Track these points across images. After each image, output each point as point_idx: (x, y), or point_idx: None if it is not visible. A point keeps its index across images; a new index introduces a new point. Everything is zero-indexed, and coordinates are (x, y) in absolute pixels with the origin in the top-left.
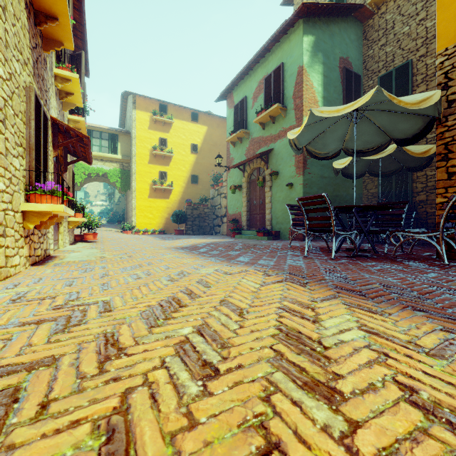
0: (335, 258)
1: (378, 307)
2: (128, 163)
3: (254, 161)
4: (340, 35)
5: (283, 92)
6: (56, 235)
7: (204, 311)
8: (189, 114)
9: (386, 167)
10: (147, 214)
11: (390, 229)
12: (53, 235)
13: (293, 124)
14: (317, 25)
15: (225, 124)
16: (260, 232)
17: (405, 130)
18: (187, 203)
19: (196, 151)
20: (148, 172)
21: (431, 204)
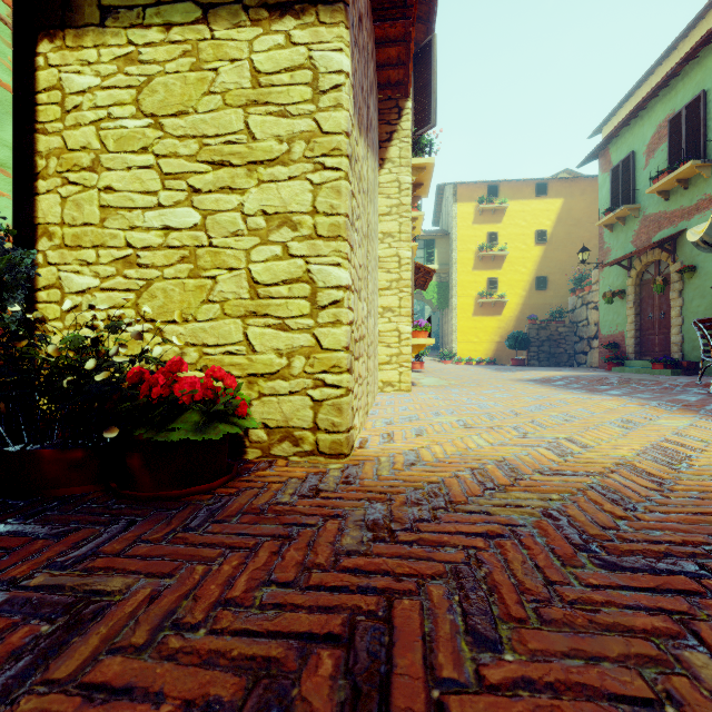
0: None
1: None
2: (446, 273)
3: (649, 251)
4: None
5: (706, 137)
6: None
7: (565, 411)
8: (531, 188)
9: None
10: (470, 338)
11: None
12: None
13: None
14: None
15: (597, 186)
16: (657, 363)
17: None
18: (529, 320)
19: (543, 240)
20: (472, 281)
21: None
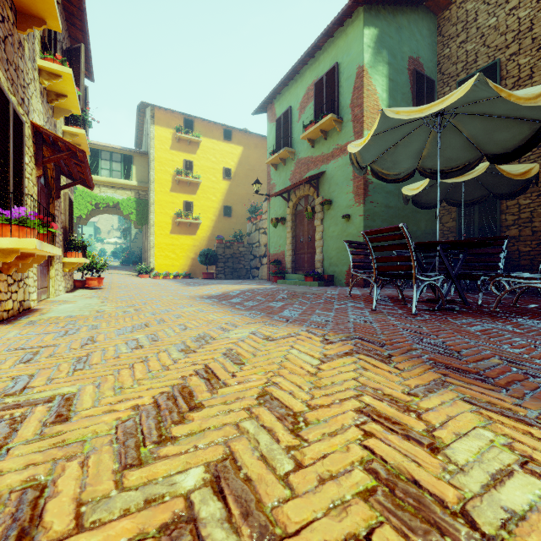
0: (416, 314)
1: (526, 408)
2: (145, 191)
3: (301, 187)
4: (410, 29)
5: (338, 100)
6: (45, 280)
7: (231, 419)
8: (220, 131)
9: (469, 194)
10: (168, 254)
11: (484, 272)
12: (36, 281)
13: (350, 140)
14: (381, 15)
15: (265, 144)
16: (309, 276)
17: (504, 142)
18: (217, 240)
19: (229, 177)
20: (170, 201)
21: (525, 240)
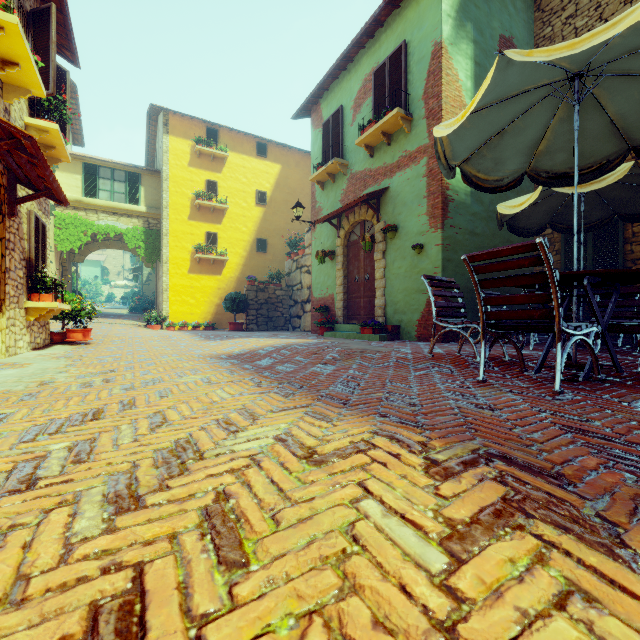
0: (562, 392)
1: None
2: (157, 219)
3: (356, 210)
4: None
5: (407, 90)
6: None
7: None
8: (252, 145)
9: (585, 216)
10: (186, 299)
11: (638, 322)
12: None
13: (423, 143)
14: None
15: (308, 162)
16: (367, 327)
17: None
18: (248, 281)
19: (263, 202)
20: (188, 232)
21: None
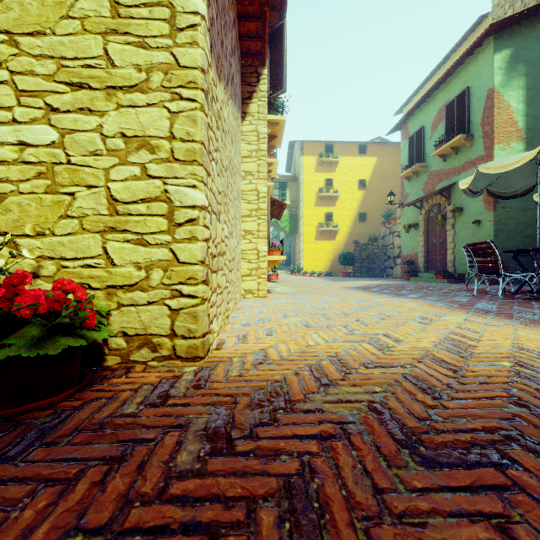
0: (501, 297)
1: (490, 317)
2: (296, 208)
3: (433, 197)
4: None
5: (469, 119)
6: None
7: (380, 311)
8: (356, 148)
9: None
10: (313, 257)
11: None
12: None
13: (481, 154)
14: (516, 33)
15: (399, 150)
16: (439, 275)
17: None
18: (354, 244)
19: (364, 186)
20: (314, 214)
21: None
